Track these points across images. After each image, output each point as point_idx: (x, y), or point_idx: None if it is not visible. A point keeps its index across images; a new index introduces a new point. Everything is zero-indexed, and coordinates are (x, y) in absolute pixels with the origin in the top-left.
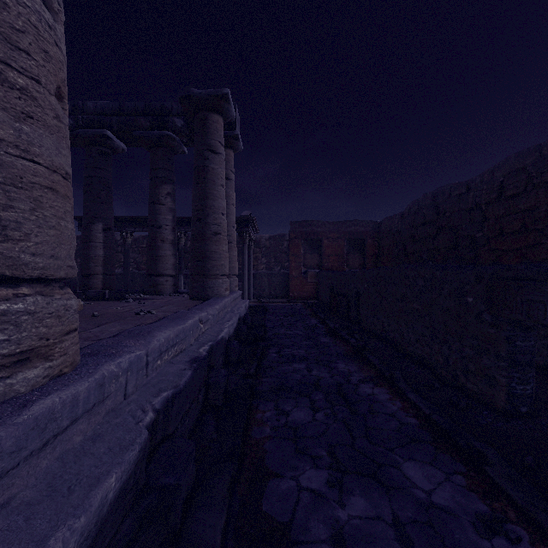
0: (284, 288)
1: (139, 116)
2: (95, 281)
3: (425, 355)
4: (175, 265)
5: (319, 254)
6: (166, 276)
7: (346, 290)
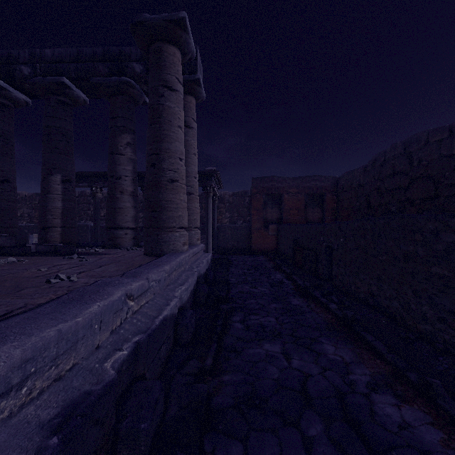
0: (246, 240)
1: (97, 62)
2: (53, 234)
3: None
4: (135, 217)
5: (280, 208)
6: (125, 228)
7: (313, 244)
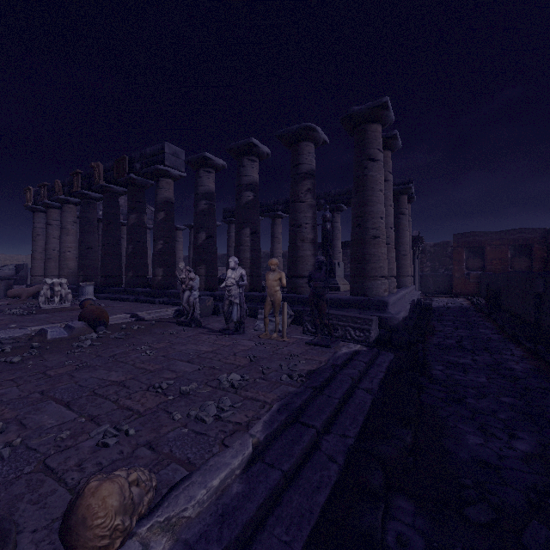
0: (447, 286)
1: None
2: None
3: (520, 314)
4: None
5: (482, 259)
6: None
7: (495, 286)
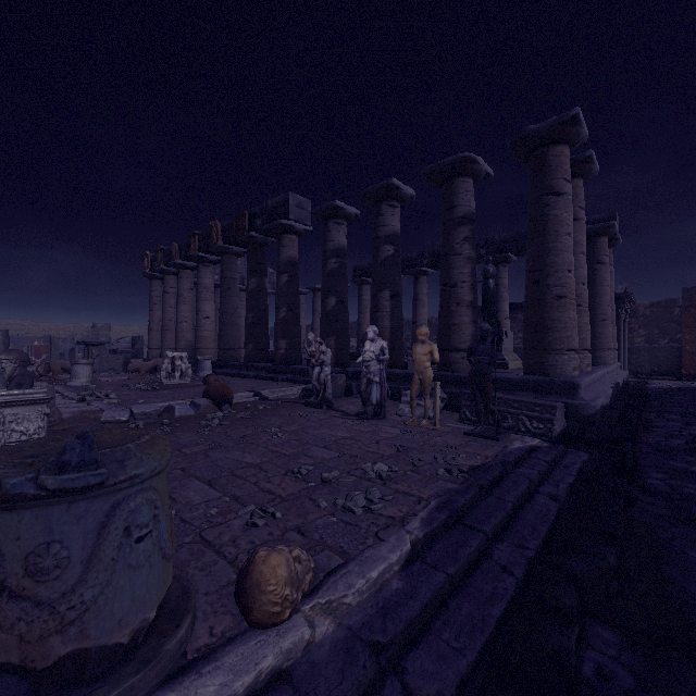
0: (673, 364)
1: None
2: None
3: None
4: None
5: None
6: None
7: None
